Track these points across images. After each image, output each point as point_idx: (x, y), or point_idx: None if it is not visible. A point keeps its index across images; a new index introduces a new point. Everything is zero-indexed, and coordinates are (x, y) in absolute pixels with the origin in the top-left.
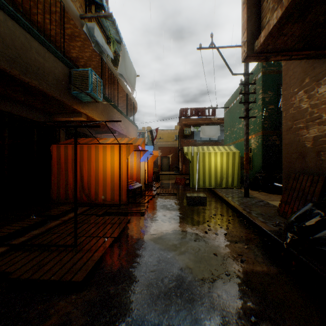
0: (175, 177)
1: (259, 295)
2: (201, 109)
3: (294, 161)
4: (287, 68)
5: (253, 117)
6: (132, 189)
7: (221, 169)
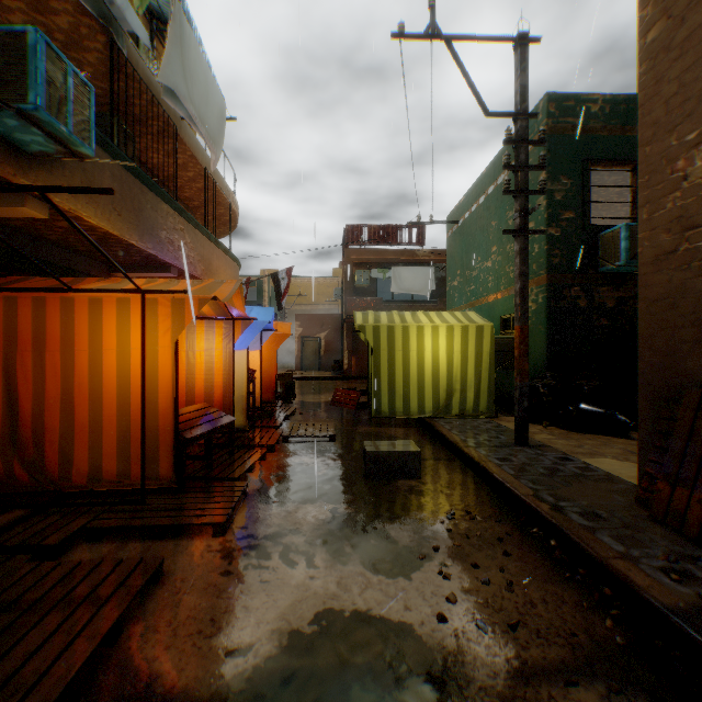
0: (335, 386)
1: None
2: (393, 228)
3: (687, 351)
4: (658, 76)
5: (539, 232)
6: (198, 437)
7: (450, 370)
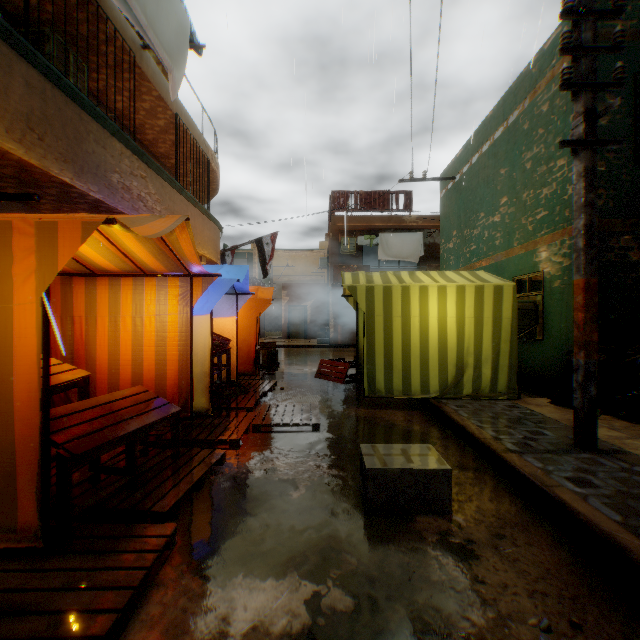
0: (321, 354)
1: None
2: (380, 194)
3: None
4: None
5: (612, 143)
6: (106, 445)
7: (460, 340)
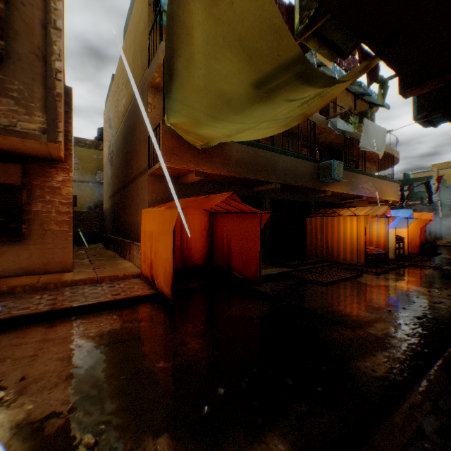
0: None
1: (421, 309)
2: None
3: None
4: None
5: None
6: (371, 254)
7: None
